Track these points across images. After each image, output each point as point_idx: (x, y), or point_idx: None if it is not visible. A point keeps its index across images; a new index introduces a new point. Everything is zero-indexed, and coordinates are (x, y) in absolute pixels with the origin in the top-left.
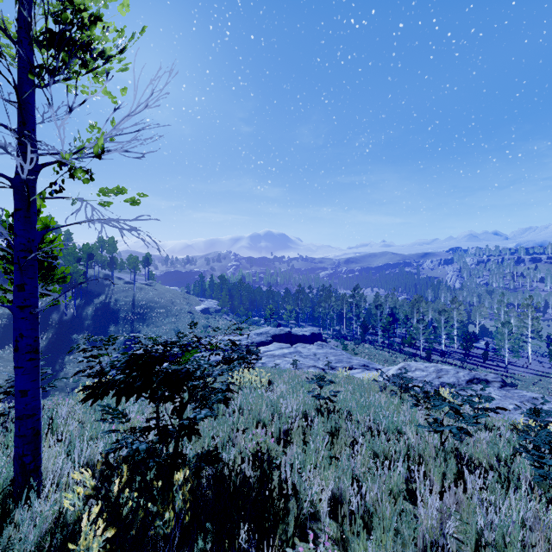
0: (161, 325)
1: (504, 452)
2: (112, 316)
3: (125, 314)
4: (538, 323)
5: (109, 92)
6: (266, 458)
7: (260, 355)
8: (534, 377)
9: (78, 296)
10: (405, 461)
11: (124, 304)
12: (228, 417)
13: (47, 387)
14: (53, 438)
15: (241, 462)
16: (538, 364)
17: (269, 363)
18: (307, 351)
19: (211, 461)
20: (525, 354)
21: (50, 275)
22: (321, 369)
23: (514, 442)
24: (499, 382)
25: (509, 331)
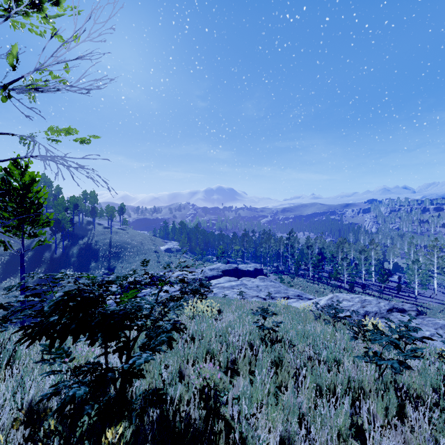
0: (132, 262)
1: (436, 381)
2: (93, 255)
3: (103, 253)
4: (443, 260)
5: (60, 36)
6: (214, 393)
7: (213, 287)
8: (439, 306)
9: (66, 238)
10: (349, 396)
11: (103, 245)
12: (181, 346)
13: (14, 319)
14: (15, 367)
15: (186, 404)
16: (443, 295)
17: (220, 293)
18: (251, 283)
19: (156, 403)
20: (431, 286)
21: (36, 220)
22: (262, 299)
23: (443, 371)
24: (415, 311)
25: (418, 268)
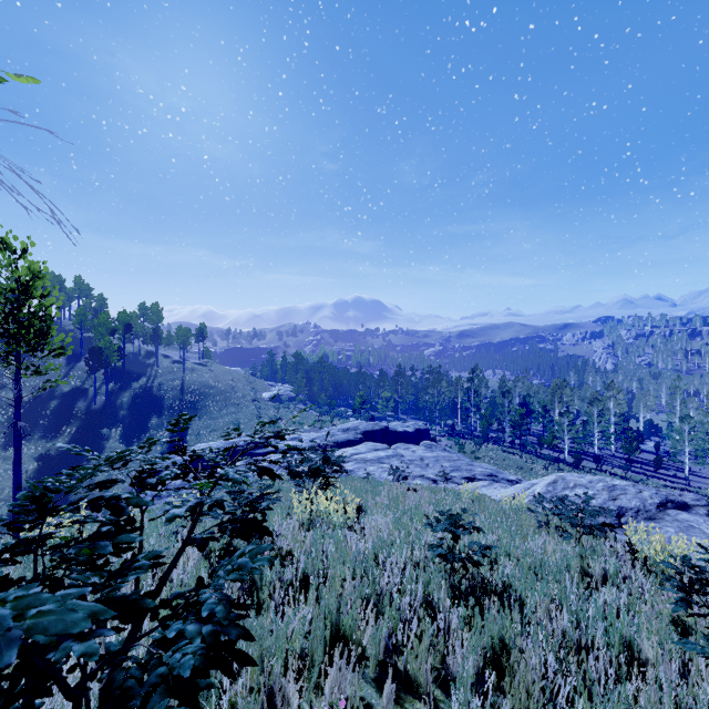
0: (218, 417)
1: None
2: (154, 405)
3: (171, 402)
4: None
5: None
6: None
7: (347, 460)
8: None
9: (111, 378)
10: None
11: (170, 390)
12: (278, 602)
13: None
14: None
15: None
16: None
17: (359, 471)
18: (411, 454)
19: None
20: None
21: (39, 344)
22: (431, 481)
23: None
24: (705, 507)
25: (690, 429)
